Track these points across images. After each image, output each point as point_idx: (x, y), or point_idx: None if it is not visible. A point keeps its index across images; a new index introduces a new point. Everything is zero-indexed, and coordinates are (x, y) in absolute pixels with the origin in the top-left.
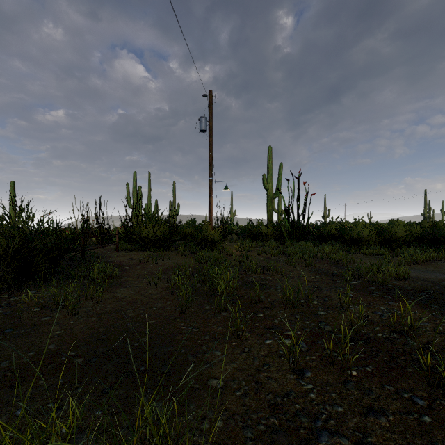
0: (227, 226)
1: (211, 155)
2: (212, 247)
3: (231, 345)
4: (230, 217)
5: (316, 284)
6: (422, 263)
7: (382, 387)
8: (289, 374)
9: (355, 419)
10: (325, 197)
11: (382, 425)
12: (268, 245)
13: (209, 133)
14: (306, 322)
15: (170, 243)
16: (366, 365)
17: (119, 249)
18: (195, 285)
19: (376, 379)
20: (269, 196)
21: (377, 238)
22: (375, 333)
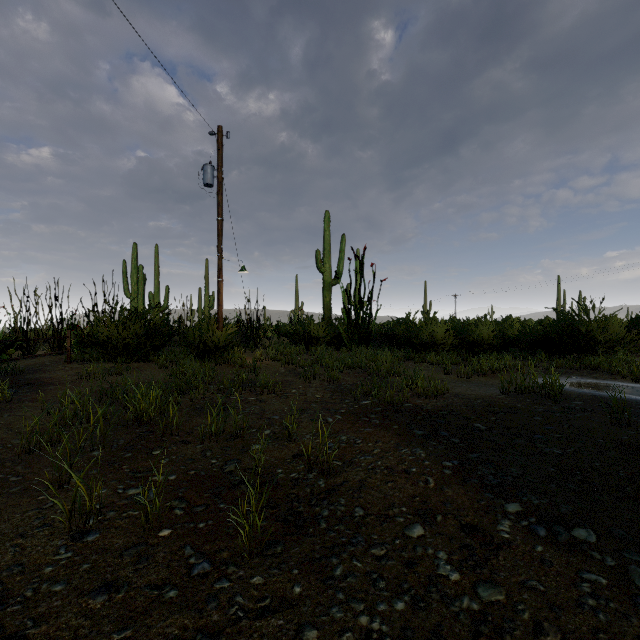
0: (278, 325)
1: (221, 221)
2: (219, 356)
3: (33, 499)
4: (294, 312)
5: (310, 405)
6: (493, 374)
7: (179, 551)
8: (60, 539)
9: (60, 601)
10: (425, 285)
11: (88, 607)
12: (312, 352)
13: (218, 188)
14: (211, 461)
15: (147, 349)
16: (209, 519)
17: (74, 359)
18: (106, 411)
19: (186, 540)
20: (325, 282)
21: (454, 341)
22: (291, 473)
